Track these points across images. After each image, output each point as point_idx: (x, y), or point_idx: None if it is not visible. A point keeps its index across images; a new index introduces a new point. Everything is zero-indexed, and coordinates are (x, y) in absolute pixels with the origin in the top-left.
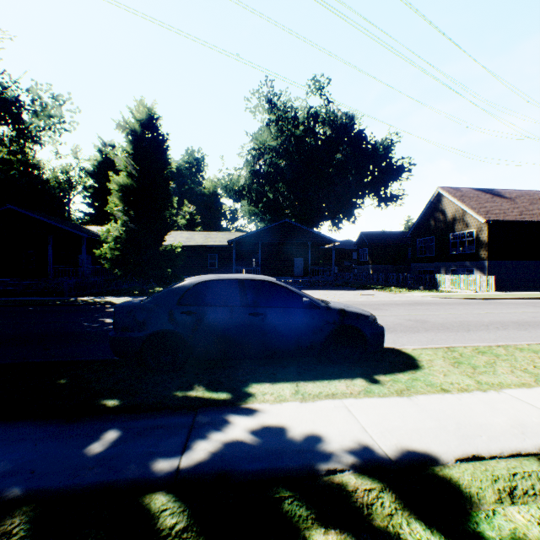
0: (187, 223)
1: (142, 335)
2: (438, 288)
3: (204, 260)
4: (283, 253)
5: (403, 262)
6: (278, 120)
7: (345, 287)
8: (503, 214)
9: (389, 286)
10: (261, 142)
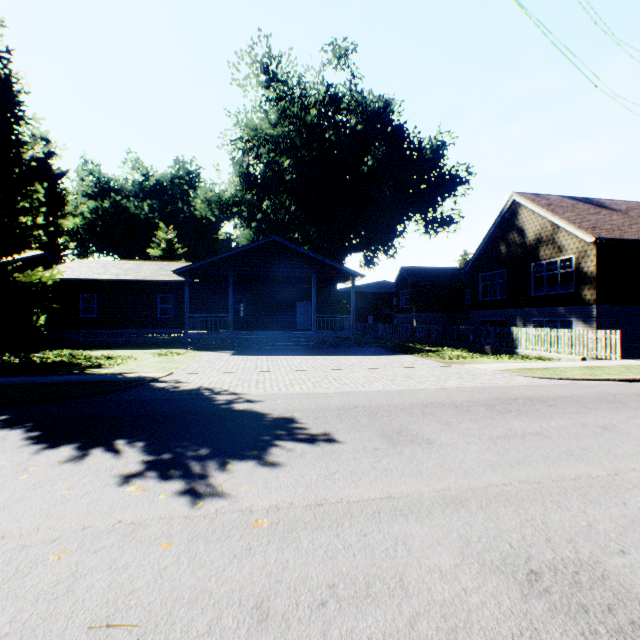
0: (163, 254)
1: None
2: (516, 349)
3: (152, 304)
4: (279, 294)
5: (459, 310)
6: (280, 98)
7: (370, 347)
8: (618, 231)
9: (439, 344)
10: (253, 128)
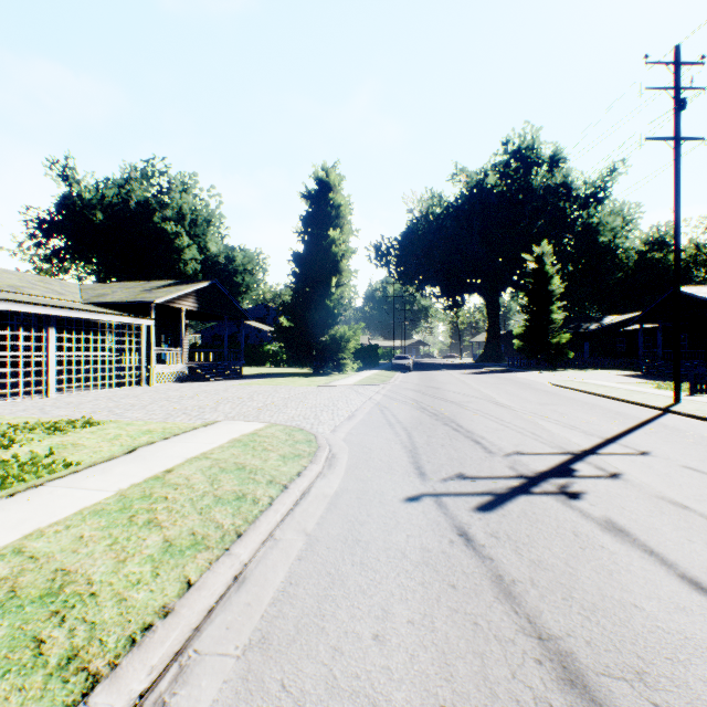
0: None
1: None
2: None
3: None
4: None
5: None
6: None
7: None
8: None
9: None
10: None
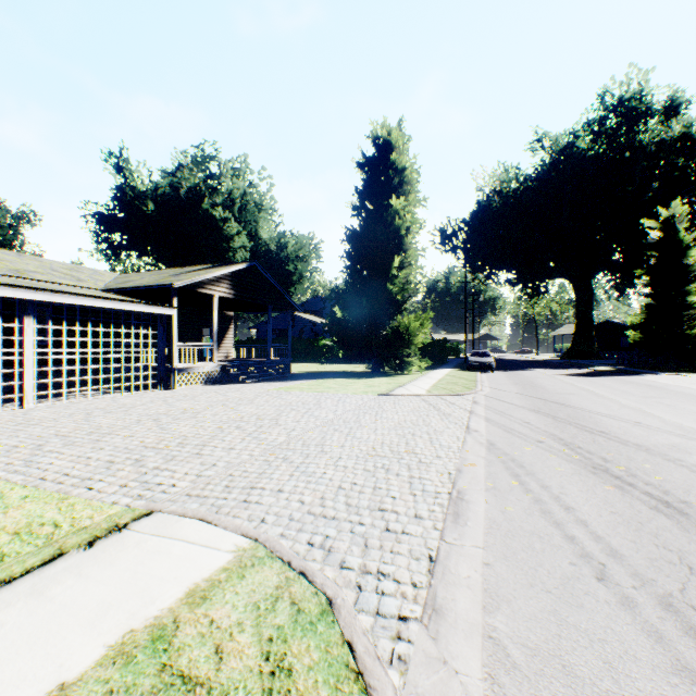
0: None
1: None
2: None
3: None
4: None
5: None
6: None
7: None
8: None
9: None
10: None
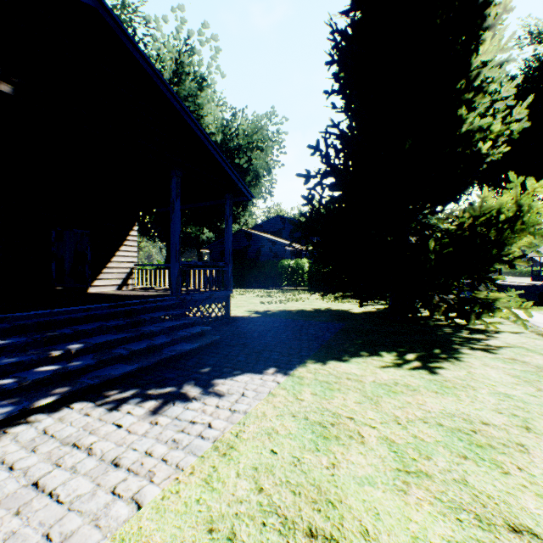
0: None
1: (538, 293)
2: None
3: None
4: None
5: None
6: None
7: None
8: None
9: None
10: None
